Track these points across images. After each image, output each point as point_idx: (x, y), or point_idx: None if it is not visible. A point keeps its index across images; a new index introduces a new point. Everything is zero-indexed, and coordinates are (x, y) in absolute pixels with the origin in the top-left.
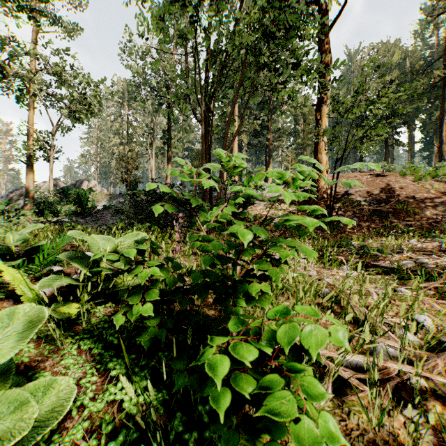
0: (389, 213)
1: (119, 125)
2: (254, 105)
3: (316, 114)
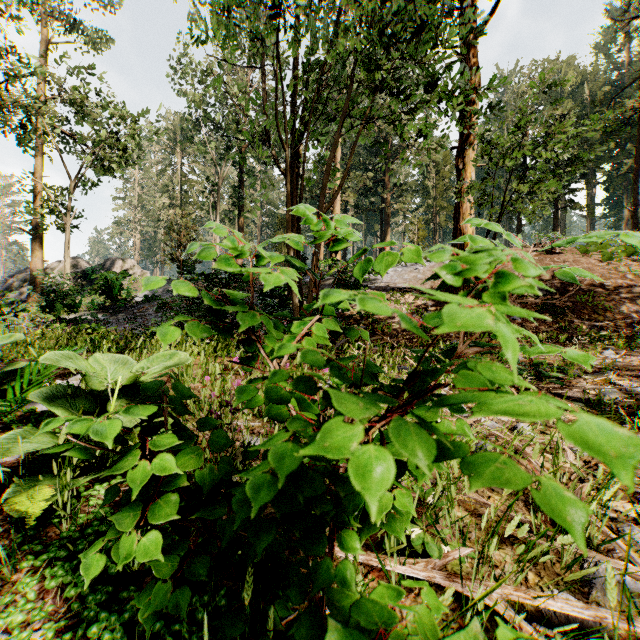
0: (567, 309)
1: (168, 179)
2: (364, 150)
3: (456, 161)
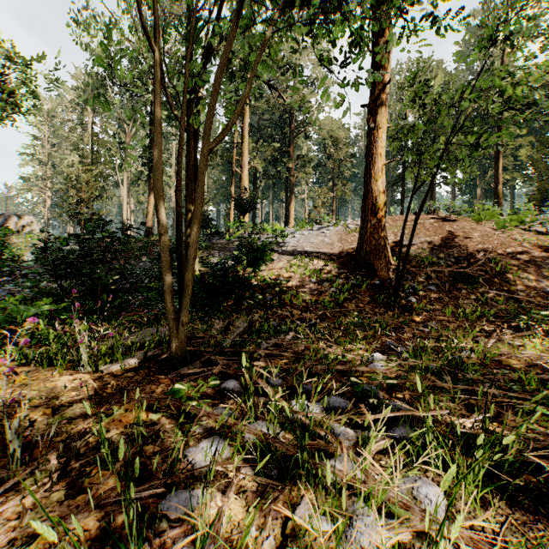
0: (480, 278)
1: (78, 137)
2: (272, 123)
3: (368, 120)
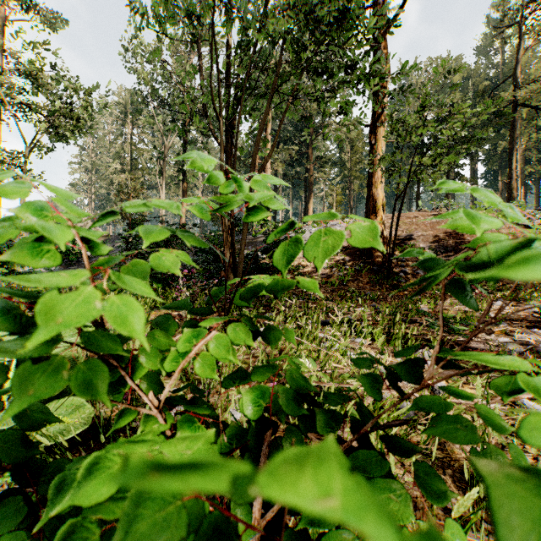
0: None
1: (120, 147)
2: (291, 127)
3: (369, 137)
